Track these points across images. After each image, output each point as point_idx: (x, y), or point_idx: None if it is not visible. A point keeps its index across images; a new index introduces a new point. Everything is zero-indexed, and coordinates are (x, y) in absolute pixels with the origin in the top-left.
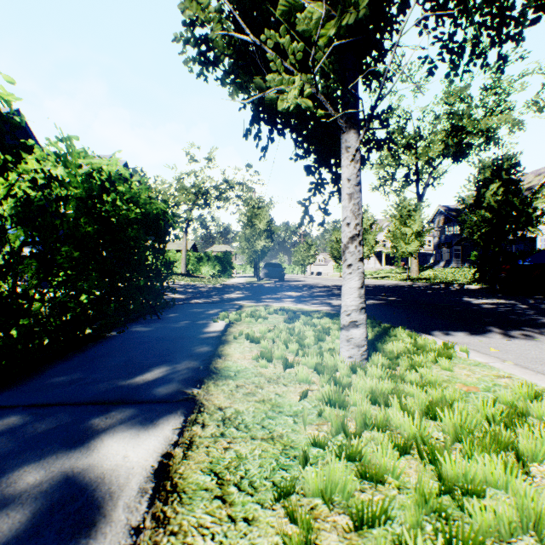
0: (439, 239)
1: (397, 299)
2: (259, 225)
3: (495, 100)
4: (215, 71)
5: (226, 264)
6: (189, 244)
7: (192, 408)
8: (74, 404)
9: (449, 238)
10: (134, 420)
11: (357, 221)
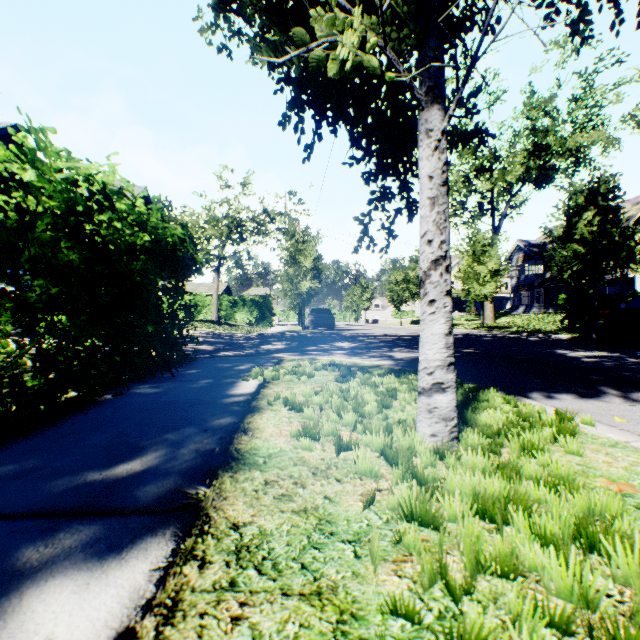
0: (518, 280)
1: (473, 351)
2: (304, 262)
3: (585, 114)
4: (242, 41)
5: (265, 310)
6: (222, 287)
7: (190, 524)
8: (5, 516)
9: (529, 278)
10: (90, 550)
11: (442, 238)
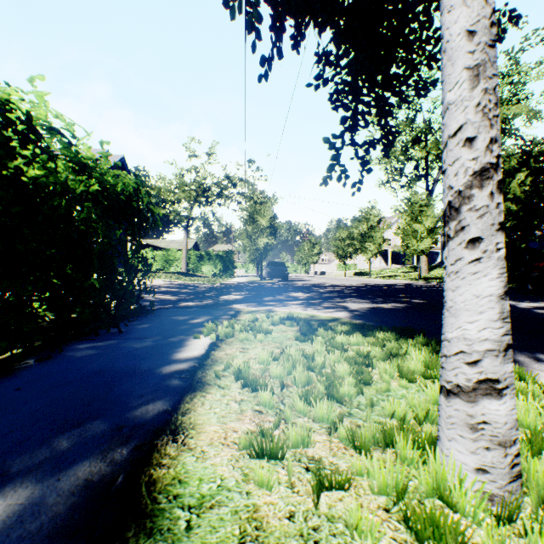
0: None
1: (423, 301)
2: (261, 221)
3: (510, 90)
4: None
5: (227, 263)
6: (191, 243)
7: None
8: None
9: None
10: None
11: (492, 133)
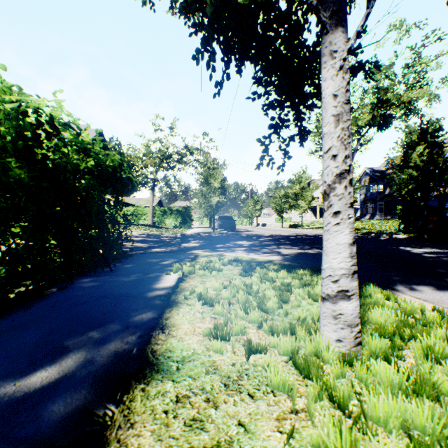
0: (365, 196)
1: None
2: (214, 183)
3: (414, 77)
4: None
5: (186, 217)
6: (156, 200)
7: None
8: None
9: (373, 194)
10: None
11: (346, 152)
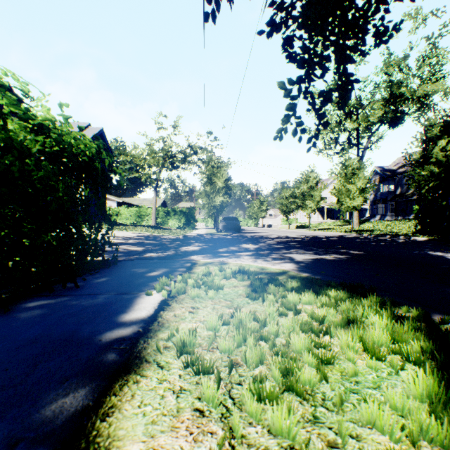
0: (375, 196)
1: (360, 253)
2: (218, 182)
3: (429, 70)
4: None
5: (190, 218)
6: (160, 201)
7: None
8: None
9: (384, 194)
10: None
11: None
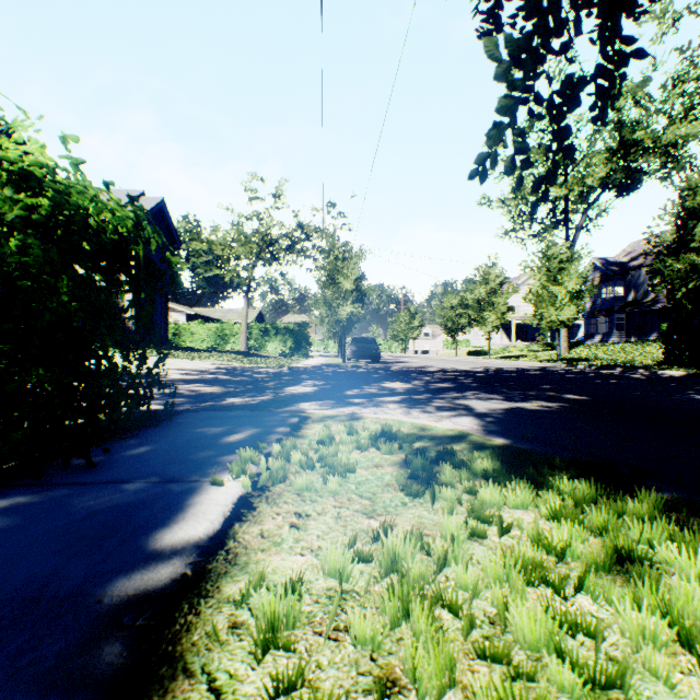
0: (594, 304)
1: (582, 398)
2: (344, 283)
3: (683, 103)
4: None
5: (300, 339)
6: (253, 313)
7: None
8: None
9: (607, 302)
10: None
11: None
